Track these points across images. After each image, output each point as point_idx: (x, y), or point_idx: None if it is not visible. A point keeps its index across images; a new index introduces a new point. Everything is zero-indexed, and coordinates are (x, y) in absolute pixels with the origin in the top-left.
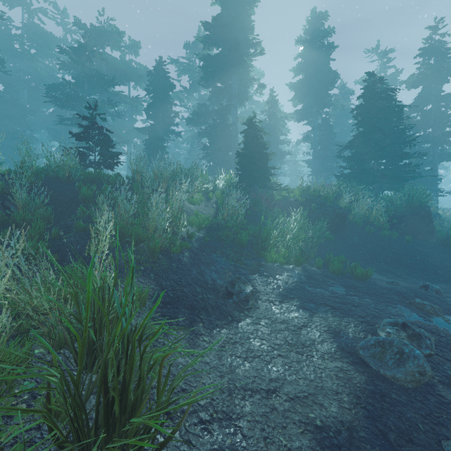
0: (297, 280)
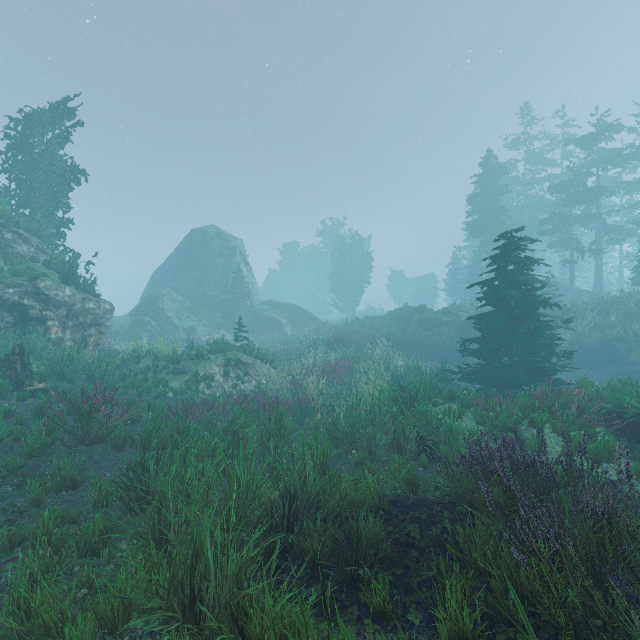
0: (638, 370)
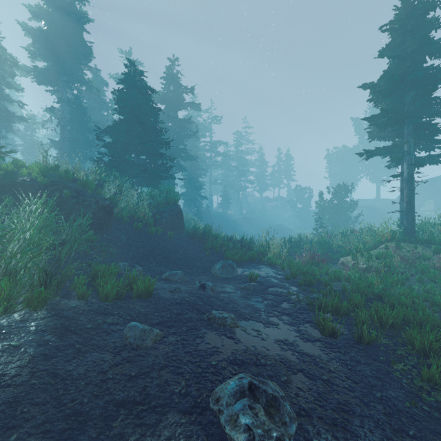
0: (35, 354)
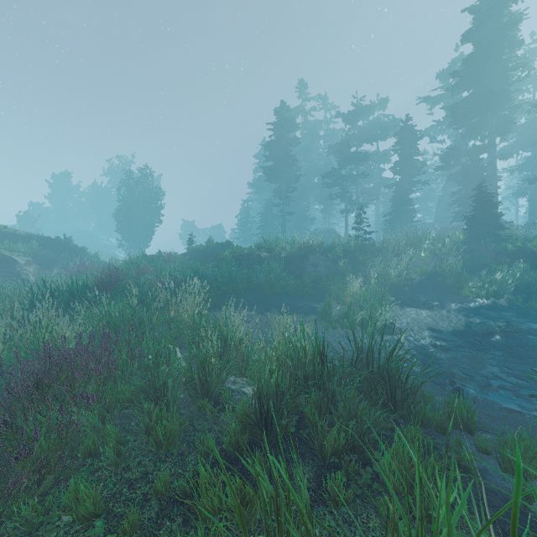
0: (478, 306)
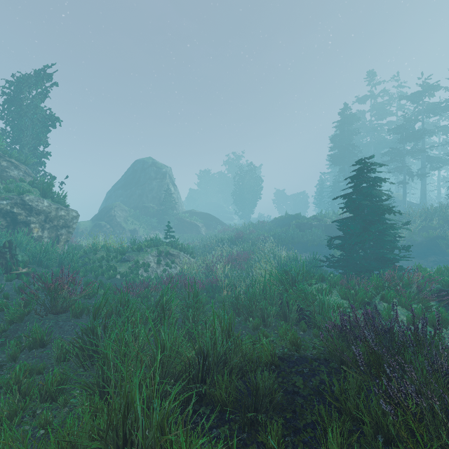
0: None
